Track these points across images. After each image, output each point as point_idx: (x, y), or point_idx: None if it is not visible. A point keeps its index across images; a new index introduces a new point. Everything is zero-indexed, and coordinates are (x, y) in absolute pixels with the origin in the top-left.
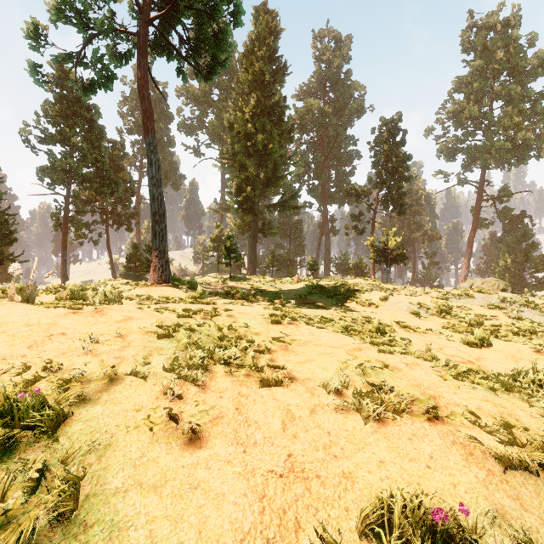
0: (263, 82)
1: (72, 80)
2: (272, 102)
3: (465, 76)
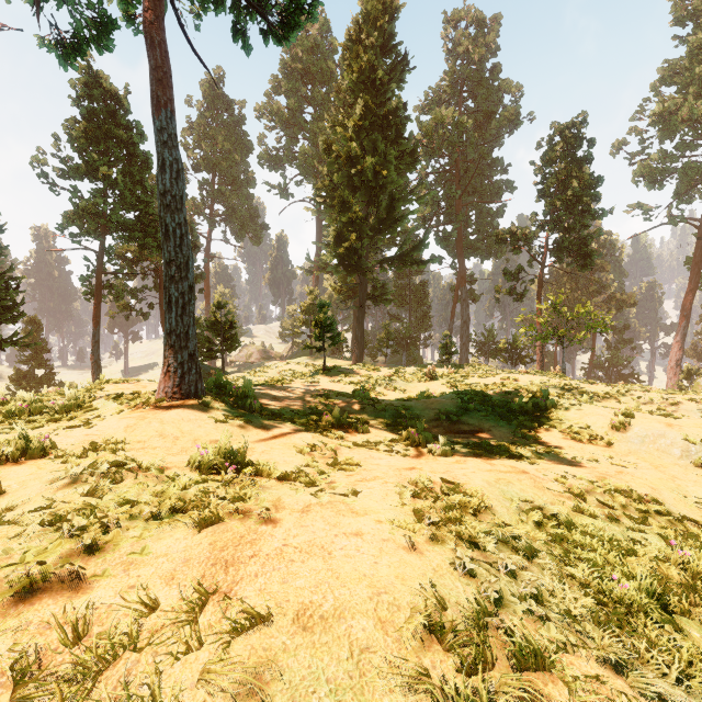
0: (374, 82)
1: (105, 88)
2: (387, 109)
3: (678, 59)
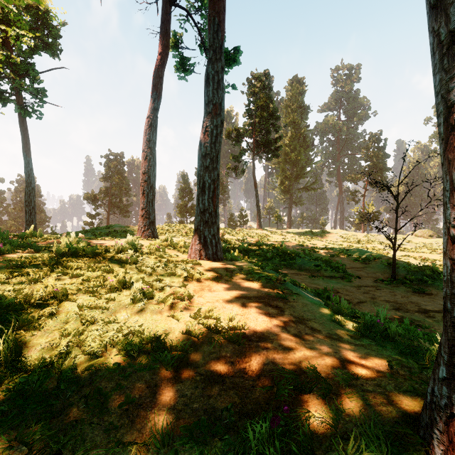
0: (295, 123)
1: None
2: (299, 134)
3: None
